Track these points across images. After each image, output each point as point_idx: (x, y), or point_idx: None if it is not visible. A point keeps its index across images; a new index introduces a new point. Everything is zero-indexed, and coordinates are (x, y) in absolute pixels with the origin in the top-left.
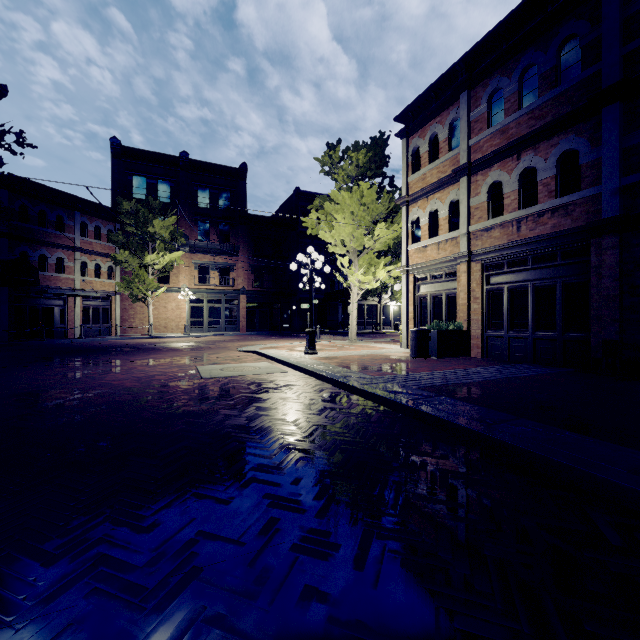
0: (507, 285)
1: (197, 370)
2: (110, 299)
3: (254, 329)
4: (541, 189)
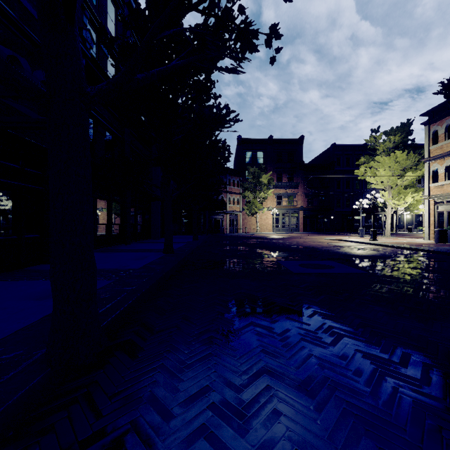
0: None
1: (331, 244)
2: (237, 215)
3: (306, 230)
4: None
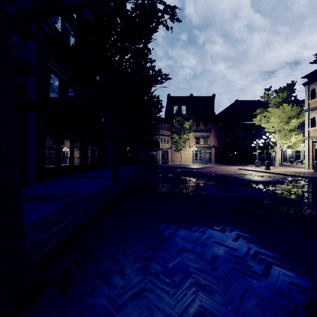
0: None
1: (236, 172)
2: (167, 151)
3: (217, 162)
4: None
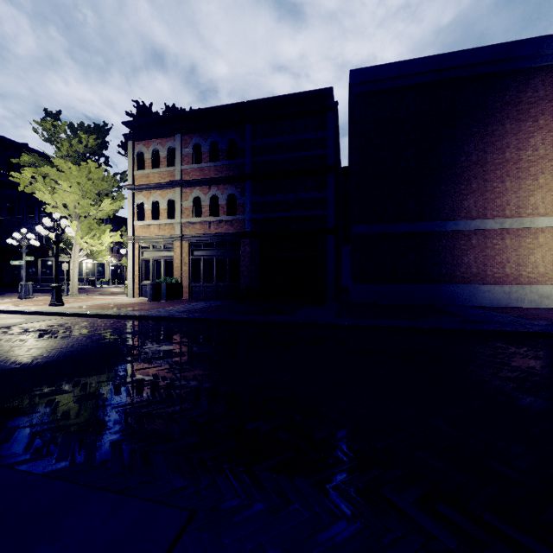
0: (203, 257)
1: None
2: None
3: None
4: (221, 209)
